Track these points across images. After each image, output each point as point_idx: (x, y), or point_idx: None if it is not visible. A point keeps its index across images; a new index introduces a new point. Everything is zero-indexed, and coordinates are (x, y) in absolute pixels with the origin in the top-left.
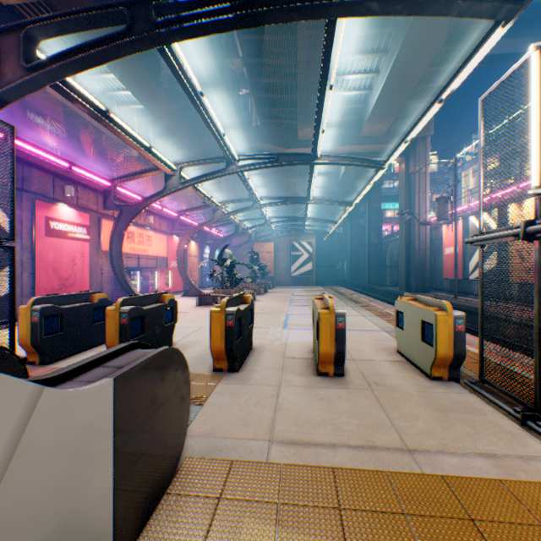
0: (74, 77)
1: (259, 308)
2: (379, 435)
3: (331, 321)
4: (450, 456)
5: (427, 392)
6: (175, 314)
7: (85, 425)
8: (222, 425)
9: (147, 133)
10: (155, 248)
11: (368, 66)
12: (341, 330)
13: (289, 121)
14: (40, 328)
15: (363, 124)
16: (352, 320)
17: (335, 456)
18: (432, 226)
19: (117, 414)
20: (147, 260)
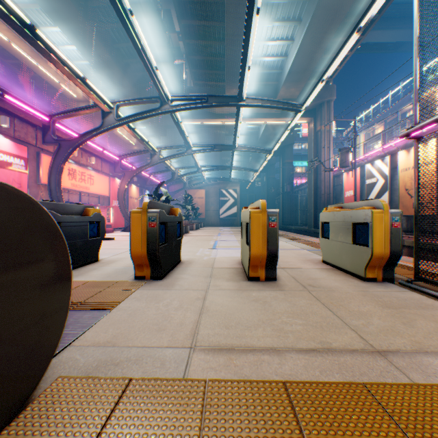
0: None
1: (191, 237)
2: (333, 336)
3: (263, 221)
4: (436, 357)
5: (367, 291)
6: (102, 229)
7: None
8: (129, 332)
9: None
10: (97, 186)
11: (284, 34)
12: (274, 230)
13: (218, 83)
14: None
15: (280, 87)
16: None
17: (283, 364)
18: (334, 175)
19: None
20: (89, 198)
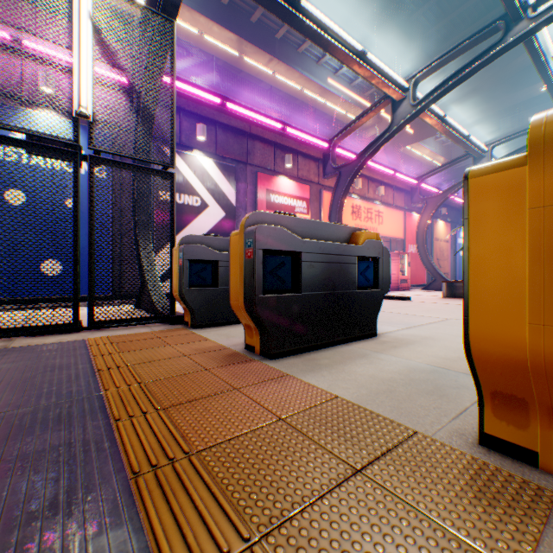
0: (308, 68)
1: None
2: None
3: None
4: None
5: None
6: (381, 274)
7: None
8: None
9: None
10: (385, 226)
11: None
12: None
13: None
14: (183, 274)
15: None
16: None
17: None
18: None
19: None
20: None
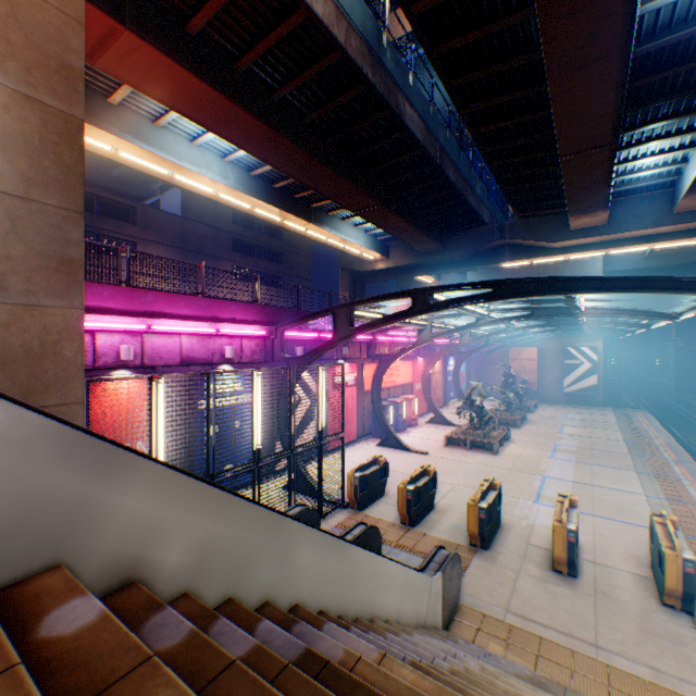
0: (335, 225)
1: (511, 460)
2: (579, 630)
3: (562, 533)
4: (623, 658)
5: (645, 614)
6: (435, 482)
7: (437, 587)
8: (477, 590)
9: (389, 245)
10: (401, 376)
11: (674, 142)
12: (571, 542)
13: (555, 210)
14: (358, 488)
15: (676, 201)
16: (623, 502)
17: (543, 631)
18: None
19: (442, 583)
20: (394, 389)
